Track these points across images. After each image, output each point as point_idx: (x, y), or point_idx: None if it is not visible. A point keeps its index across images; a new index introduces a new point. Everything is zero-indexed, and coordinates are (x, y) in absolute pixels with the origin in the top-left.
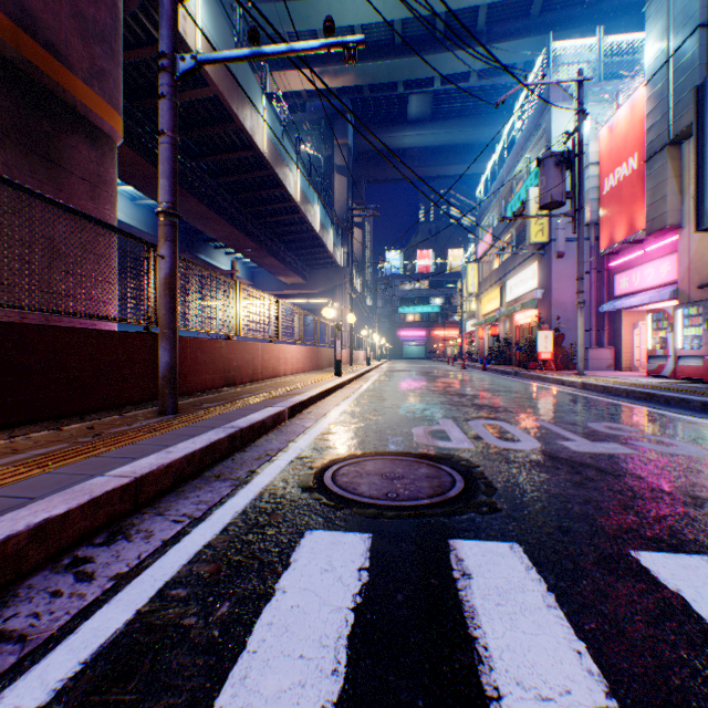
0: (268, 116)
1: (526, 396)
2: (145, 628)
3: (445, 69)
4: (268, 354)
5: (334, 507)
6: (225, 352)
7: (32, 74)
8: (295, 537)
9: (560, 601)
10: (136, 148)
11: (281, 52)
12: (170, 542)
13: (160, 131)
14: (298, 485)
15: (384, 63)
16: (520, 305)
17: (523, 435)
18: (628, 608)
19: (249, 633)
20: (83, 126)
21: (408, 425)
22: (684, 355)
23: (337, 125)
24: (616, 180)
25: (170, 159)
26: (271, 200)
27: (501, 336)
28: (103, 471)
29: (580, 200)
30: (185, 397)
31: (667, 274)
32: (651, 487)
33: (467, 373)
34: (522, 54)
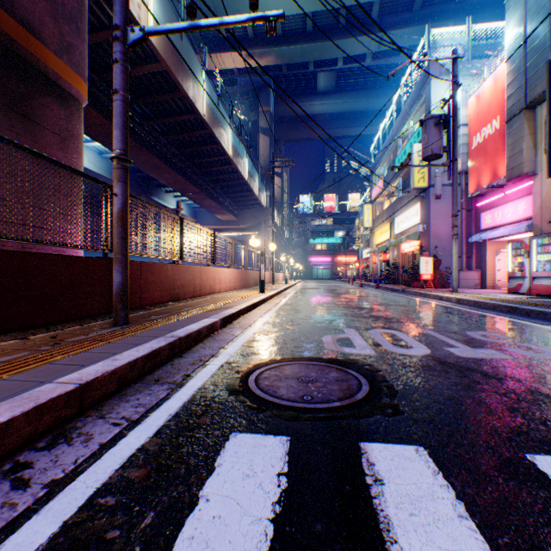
0: (207, 87)
1: (412, 309)
2: (68, 544)
3: (346, 51)
4: (206, 275)
5: (257, 409)
6: (170, 274)
7: (10, 46)
8: (221, 440)
9: (470, 510)
10: (102, 112)
11: (214, 25)
12: (107, 446)
13: (114, 90)
14: (225, 388)
15: (298, 47)
16: (406, 237)
17: (415, 342)
18: (537, 519)
19: (169, 549)
20: (54, 90)
21: (319, 333)
22: (538, 276)
23: (262, 96)
24: (482, 138)
25: (122, 114)
26: (209, 154)
27: (390, 261)
28: (53, 378)
29: (454, 153)
30: (137, 310)
31: (523, 212)
32: (530, 390)
33: (364, 290)
34: (407, 40)
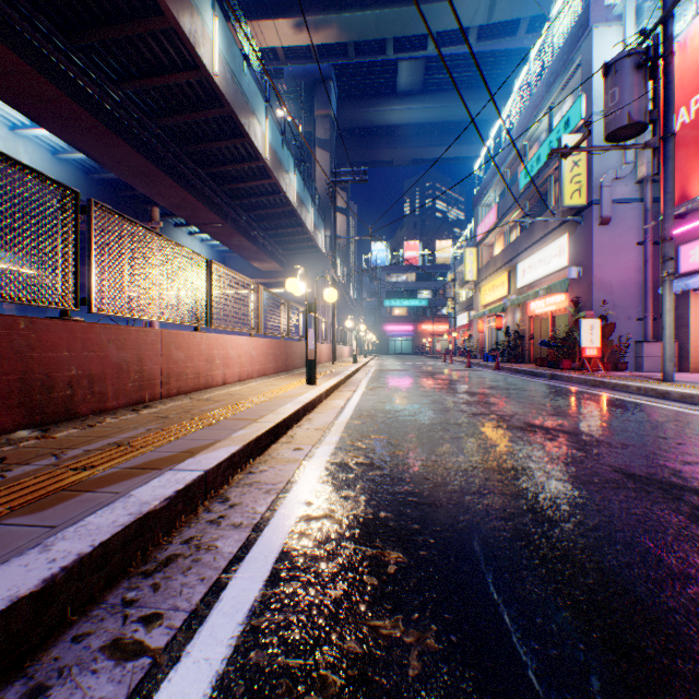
0: (220, 30)
1: (676, 435)
2: None
3: (441, 23)
4: (183, 350)
5: None
6: (27, 345)
7: None
8: None
9: None
10: (9, 42)
11: None
12: None
13: None
14: None
15: (372, 13)
16: (546, 288)
17: None
18: None
19: None
20: None
21: None
22: None
23: (319, 94)
24: (694, 113)
25: None
26: (234, 159)
27: (509, 329)
28: None
29: (668, 123)
30: None
31: None
32: None
33: (481, 374)
34: (530, 6)
